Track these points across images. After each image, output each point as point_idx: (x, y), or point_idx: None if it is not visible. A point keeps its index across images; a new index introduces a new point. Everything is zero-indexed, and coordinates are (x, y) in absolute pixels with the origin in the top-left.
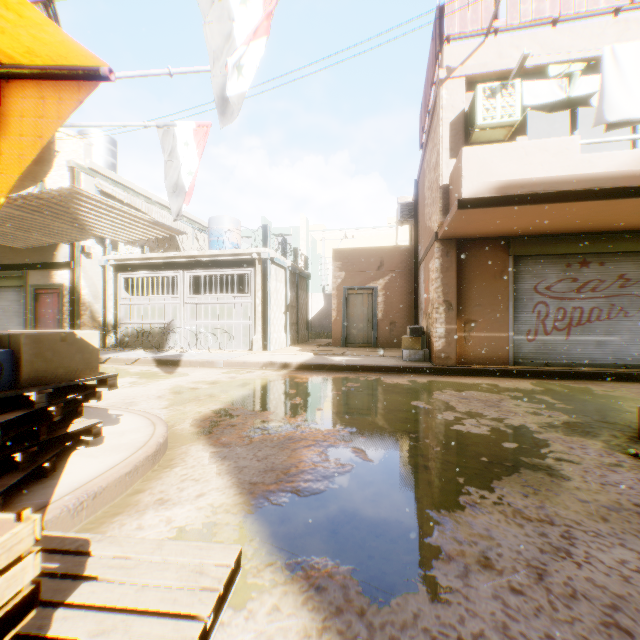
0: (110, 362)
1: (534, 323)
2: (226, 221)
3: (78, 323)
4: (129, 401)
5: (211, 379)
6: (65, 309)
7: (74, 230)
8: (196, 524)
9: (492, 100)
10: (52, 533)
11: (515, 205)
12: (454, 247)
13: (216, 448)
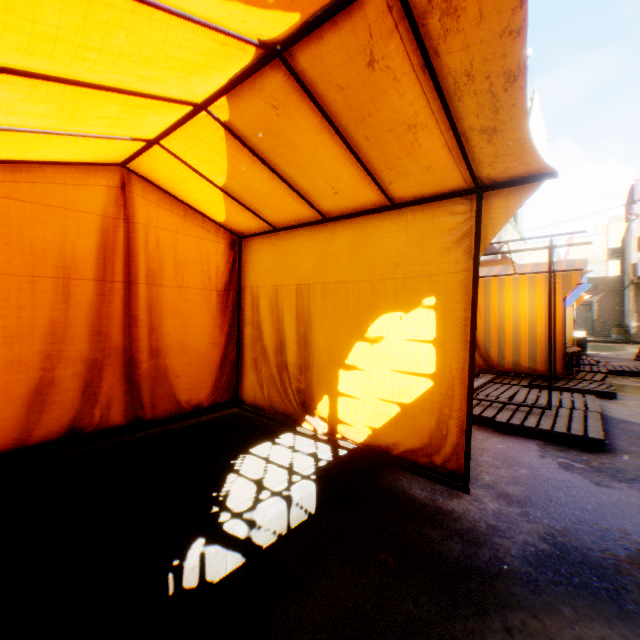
0: None
1: None
2: None
3: None
4: None
5: None
6: None
7: None
8: None
9: None
10: None
11: None
12: None
13: None
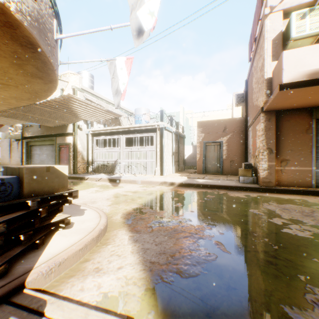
0: (89, 179)
1: None
2: (142, 110)
3: (76, 161)
4: (93, 201)
5: (134, 190)
6: (71, 154)
7: (72, 117)
8: (114, 292)
9: (302, 20)
10: (28, 291)
11: None
12: (273, 115)
13: (132, 233)
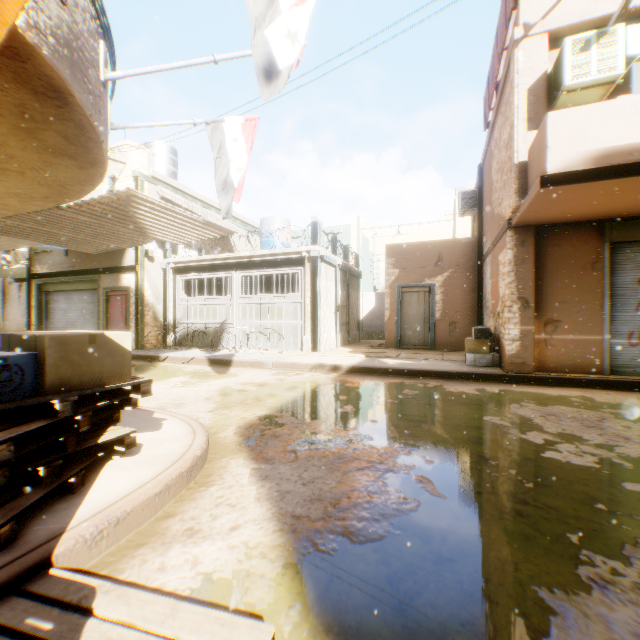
0: (168, 360)
1: (637, 324)
2: (277, 221)
3: (142, 323)
4: (178, 402)
5: (259, 381)
6: (131, 310)
7: (135, 234)
8: (225, 571)
9: (584, 54)
10: (59, 572)
11: (620, 177)
12: (531, 235)
13: (258, 464)
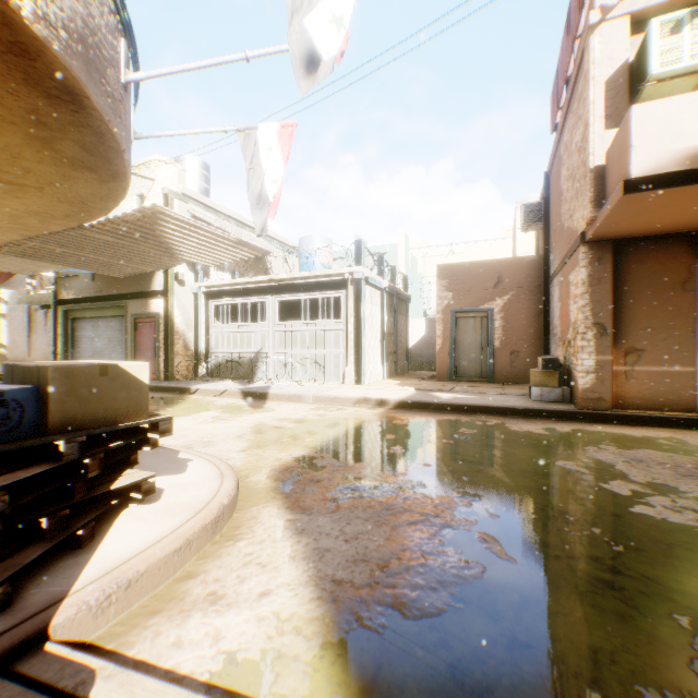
0: (199, 393)
1: None
2: (317, 241)
3: (171, 352)
4: (207, 440)
5: (297, 416)
6: (160, 338)
7: (163, 256)
8: (252, 650)
9: (675, 37)
10: (56, 648)
11: None
12: (608, 251)
13: (293, 514)
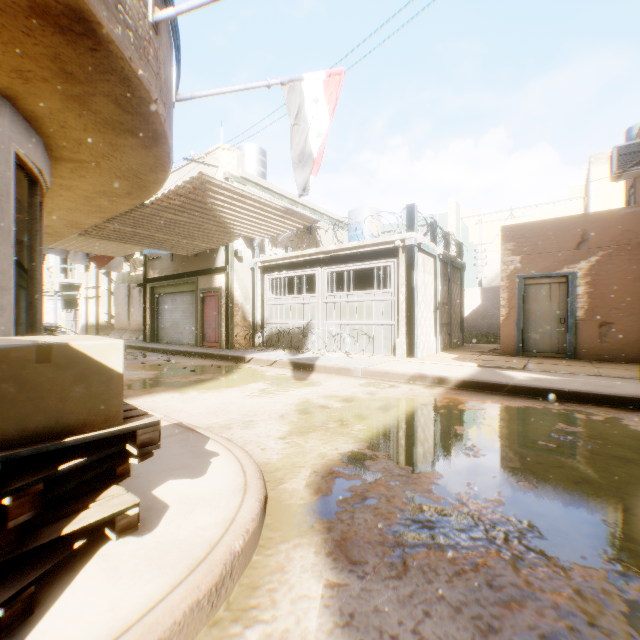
0: (252, 362)
1: None
2: (365, 212)
3: (231, 323)
4: (247, 419)
5: (345, 393)
6: (222, 310)
7: (220, 232)
8: None
9: None
10: None
11: None
12: None
13: (337, 570)
